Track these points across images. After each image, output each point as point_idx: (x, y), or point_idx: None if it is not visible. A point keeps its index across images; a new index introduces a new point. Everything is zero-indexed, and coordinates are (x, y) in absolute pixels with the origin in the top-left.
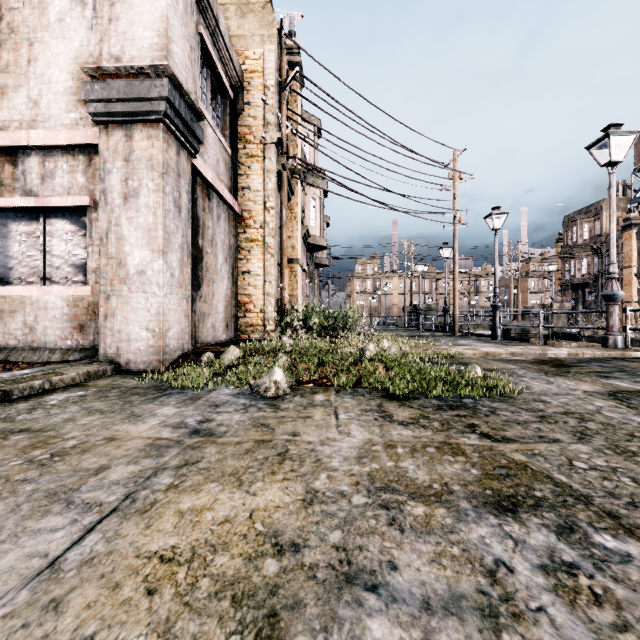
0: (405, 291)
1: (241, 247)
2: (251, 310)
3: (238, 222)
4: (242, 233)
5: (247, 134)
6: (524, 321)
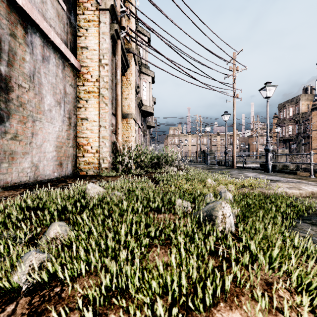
0: (197, 142)
1: (80, 97)
2: (88, 150)
3: (77, 76)
4: (81, 85)
5: (85, 2)
6: (263, 159)
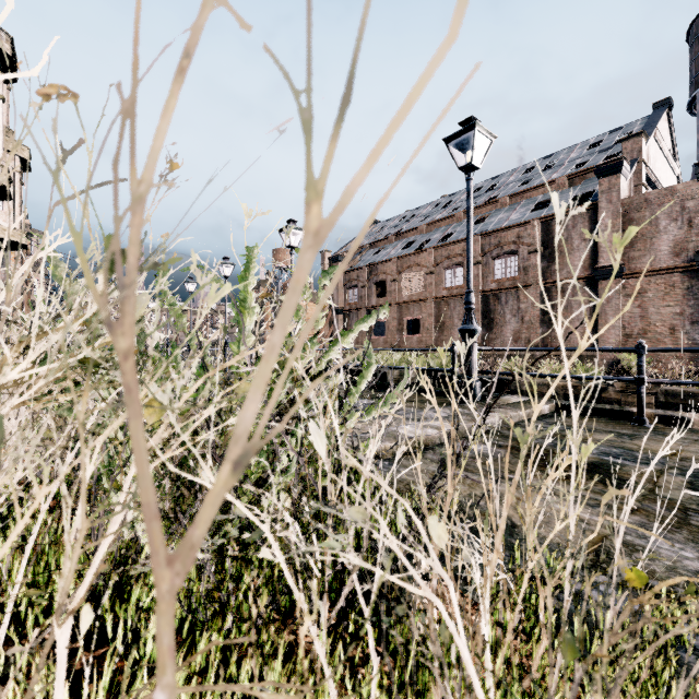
0: None
1: None
2: None
3: None
4: None
5: None
6: None
